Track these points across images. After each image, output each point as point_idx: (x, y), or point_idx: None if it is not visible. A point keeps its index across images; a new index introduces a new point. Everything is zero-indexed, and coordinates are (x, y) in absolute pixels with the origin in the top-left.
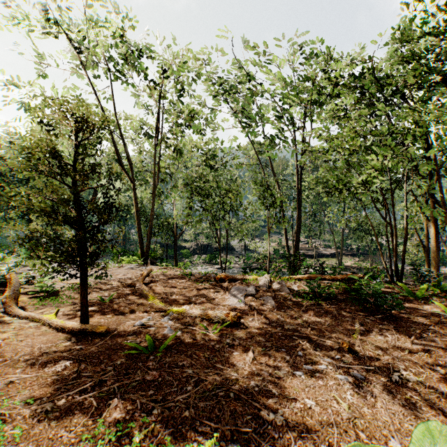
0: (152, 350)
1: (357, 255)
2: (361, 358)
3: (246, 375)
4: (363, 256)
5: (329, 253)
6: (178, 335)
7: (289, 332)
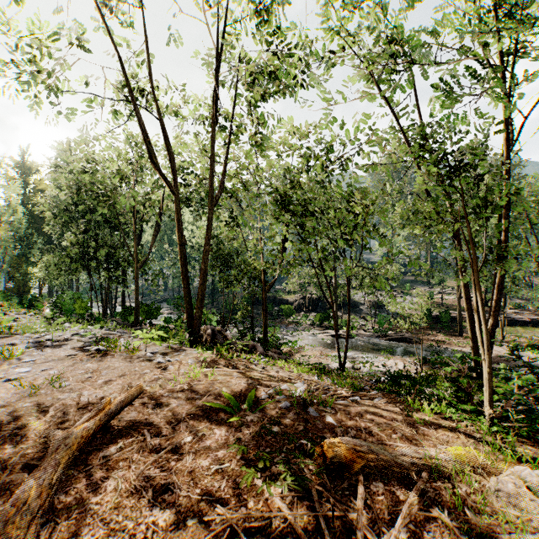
0: None
1: None
2: None
3: None
4: None
5: (526, 319)
6: None
7: None
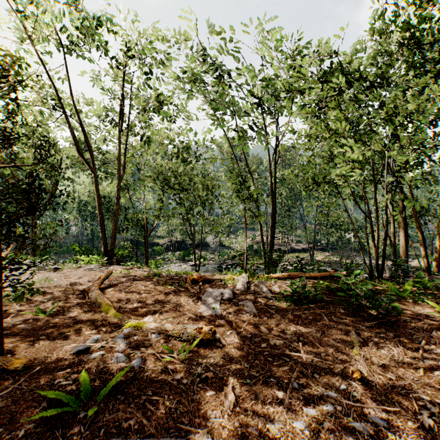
0: (86, 399)
1: (326, 249)
2: (372, 387)
3: (225, 439)
4: (332, 251)
5: (301, 248)
6: (132, 365)
7: (277, 350)
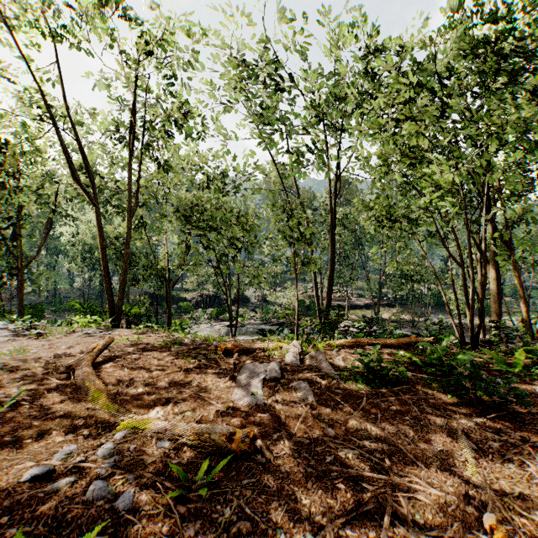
0: None
1: (394, 305)
2: None
3: None
4: (401, 307)
5: (363, 304)
6: (115, 506)
7: (351, 469)
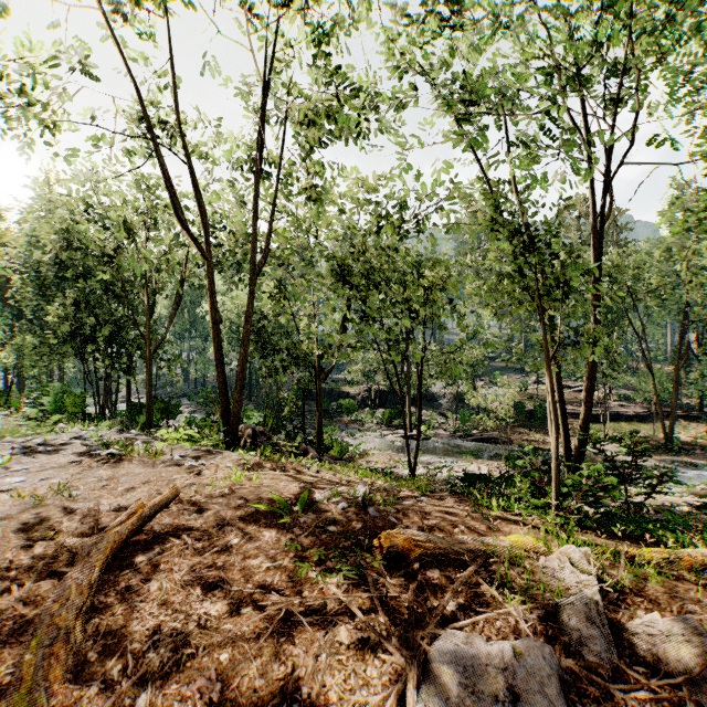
0: None
1: (698, 418)
2: None
3: None
4: None
5: (633, 413)
6: None
7: None
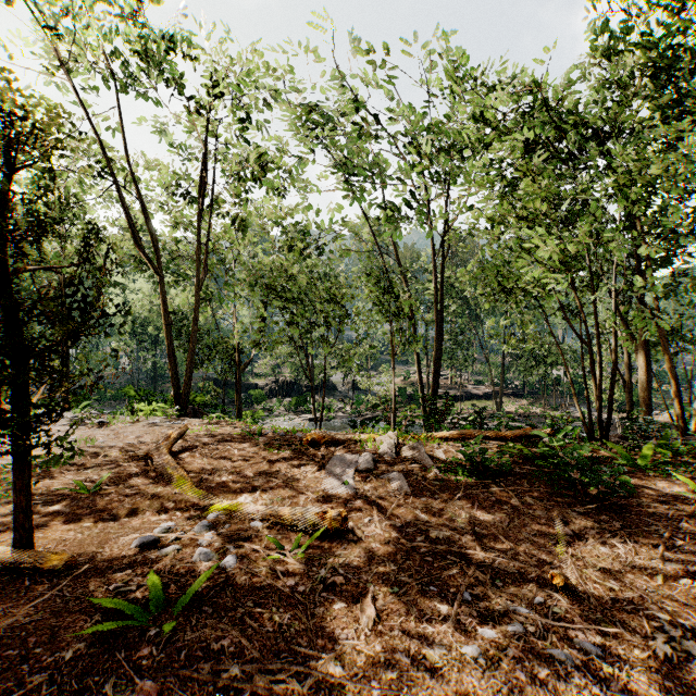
0: (158, 611)
1: (523, 395)
2: (583, 600)
3: (361, 668)
4: (532, 397)
5: (482, 393)
6: (222, 565)
7: (440, 546)
